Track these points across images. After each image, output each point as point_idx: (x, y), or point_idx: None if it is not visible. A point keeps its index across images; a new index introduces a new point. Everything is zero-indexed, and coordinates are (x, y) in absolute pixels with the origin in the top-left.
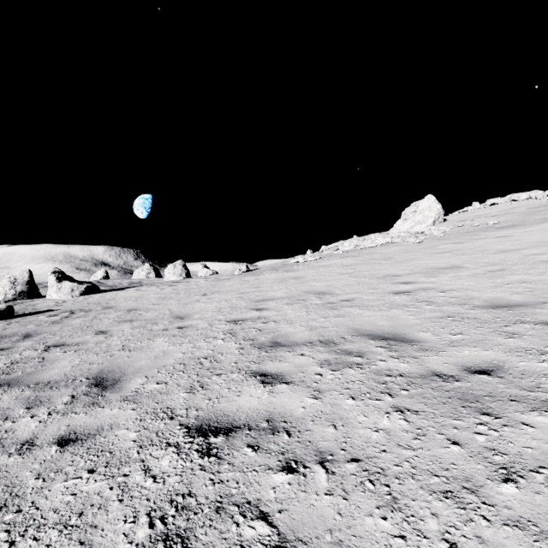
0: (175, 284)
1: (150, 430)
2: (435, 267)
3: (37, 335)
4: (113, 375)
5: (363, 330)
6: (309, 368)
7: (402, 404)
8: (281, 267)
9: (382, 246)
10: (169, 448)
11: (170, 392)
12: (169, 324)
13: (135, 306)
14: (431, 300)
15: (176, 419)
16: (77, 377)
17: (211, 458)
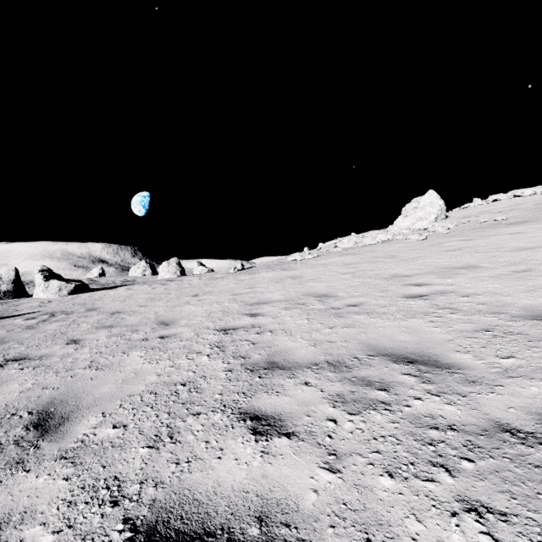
0: (167, 283)
1: (76, 530)
2: (448, 266)
3: (2, 343)
4: (63, 408)
5: (380, 346)
6: (317, 408)
7: (473, 494)
8: (277, 265)
9: (383, 243)
10: None
11: (127, 445)
12: (151, 333)
13: (120, 309)
14: (455, 306)
15: (122, 505)
16: (19, 410)
17: None
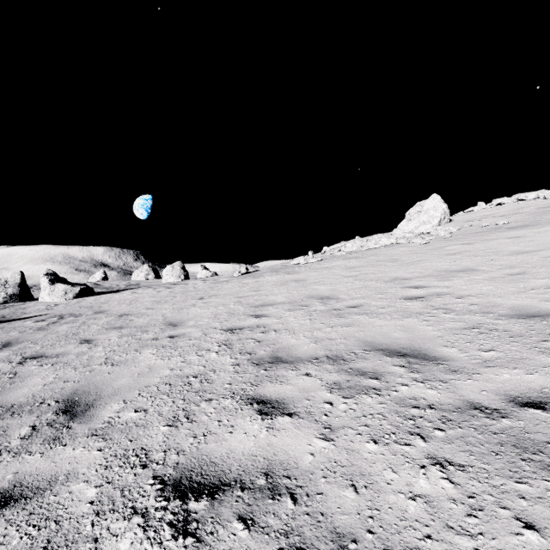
0: (172, 286)
1: (114, 484)
2: (447, 270)
3: (17, 343)
4: (87, 398)
5: (376, 343)
6: (316, 394)
7: (440, 453)
8: (282, 269)
9: (386, 247)
10: (133, 517)
11: (149, 424)
12: (161, 333)
13: (128, 311)
14: (449, 307)
15: (150, 467)
16: (46, 399)
17: (187, 539)
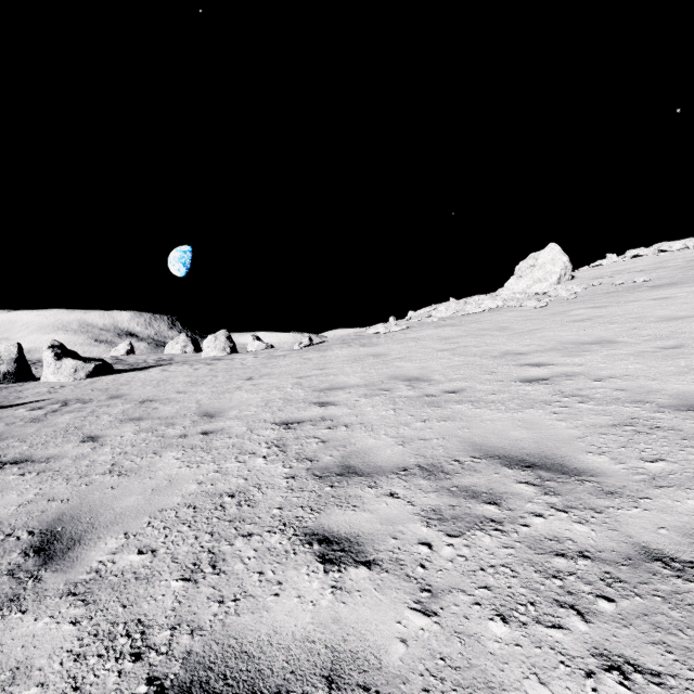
0: (214, 362)
1: (84, 693)
2: (575, 341)
3: None
4: (74, 527)
5: (488, 446)
6: (406, 527)
7: (615, 646)
8: (355, 340)
9: (491, 311)
10: None
11: (155, 577)
12: (191, 427)
13: (153, 396)
14: (585, 393)
15: (146, 659)
16: (16, 529)
17: None
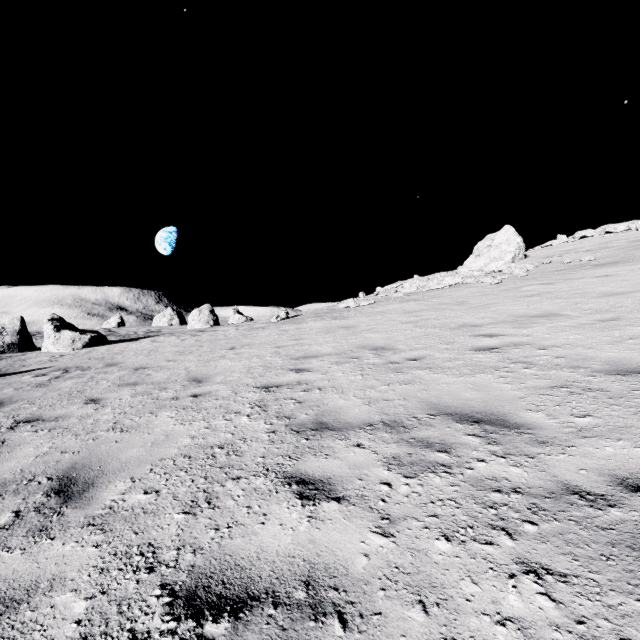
0: (199, 334)
1: (110, 596)
2: (524, 315)
3: (10, 403)
4: (87, 474)
5: (443, 405)
6: (370, 471)
7: (534, 556)
8: (328, 313)
9: (451, 287)
10: None
11: (160, 511)
12: (182, 391)
13: (145, 364)
14: (530, 360)
15: (158, 571)
16: (36, 475)
17: None
